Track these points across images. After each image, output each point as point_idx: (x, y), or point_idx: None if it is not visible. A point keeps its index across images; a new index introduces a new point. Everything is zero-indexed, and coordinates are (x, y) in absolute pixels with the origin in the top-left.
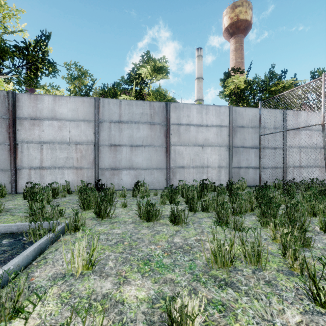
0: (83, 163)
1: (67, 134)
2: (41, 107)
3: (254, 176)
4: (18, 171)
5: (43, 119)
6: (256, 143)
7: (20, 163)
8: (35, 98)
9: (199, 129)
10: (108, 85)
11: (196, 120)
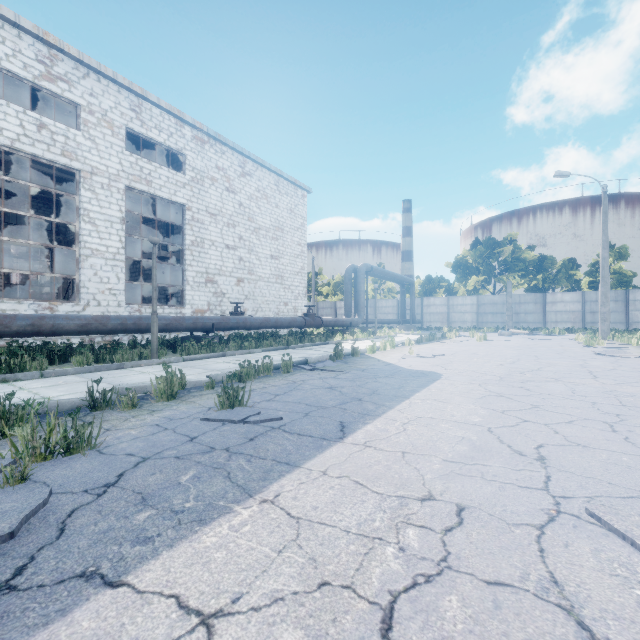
0: (576, 320)
1: (568, 308)
2: (556, 298)
3: None
4: (546, 323)
5: (556, 303)
6: None
7: (547, 320)
8: (553, 294)
9: None
10: (566, 262)
11: None
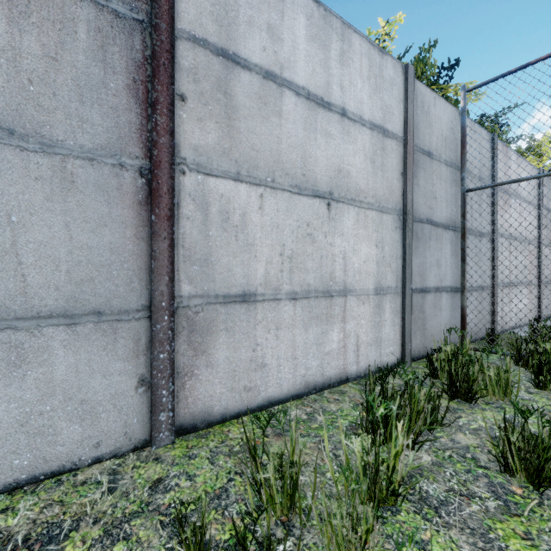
0: None
1: None
2: None
3: (451, 316)
4: None
5: None
6: (454, 215)
7: None
8: None
9: (319, 116)
10: None
11: (308, 73)
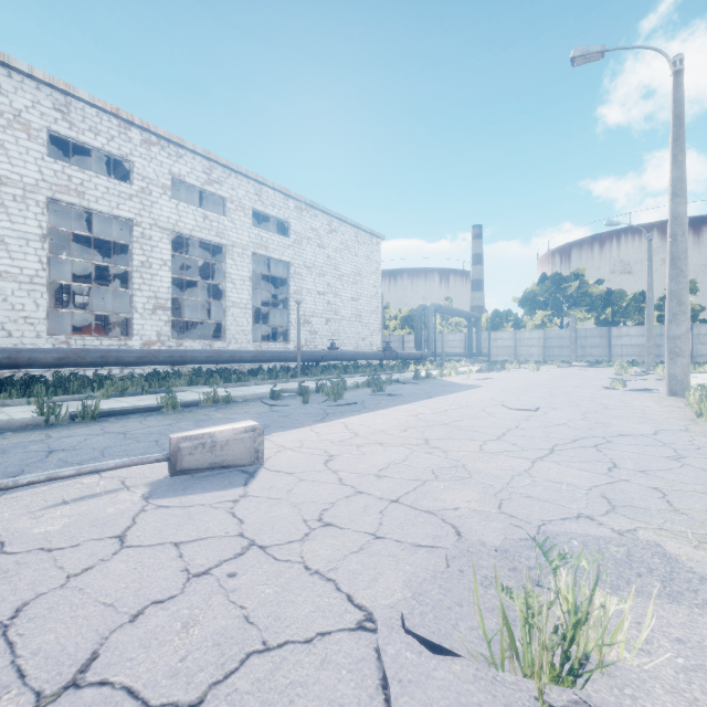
0: (641, 353)
1: (633, 342)
2: (621, 332)
3: None
4: (611, 357)
5: (622, 336)
6: None
7: (612, 354)
8: (619, 328)
9: None
10: (637, 296)
11: None
